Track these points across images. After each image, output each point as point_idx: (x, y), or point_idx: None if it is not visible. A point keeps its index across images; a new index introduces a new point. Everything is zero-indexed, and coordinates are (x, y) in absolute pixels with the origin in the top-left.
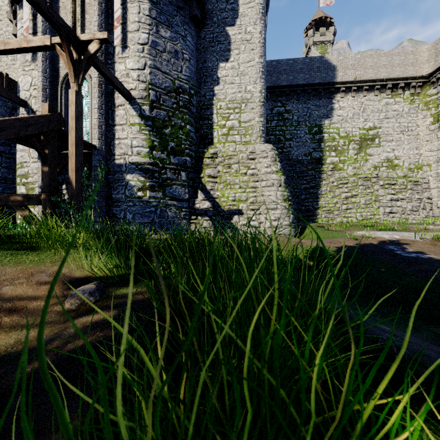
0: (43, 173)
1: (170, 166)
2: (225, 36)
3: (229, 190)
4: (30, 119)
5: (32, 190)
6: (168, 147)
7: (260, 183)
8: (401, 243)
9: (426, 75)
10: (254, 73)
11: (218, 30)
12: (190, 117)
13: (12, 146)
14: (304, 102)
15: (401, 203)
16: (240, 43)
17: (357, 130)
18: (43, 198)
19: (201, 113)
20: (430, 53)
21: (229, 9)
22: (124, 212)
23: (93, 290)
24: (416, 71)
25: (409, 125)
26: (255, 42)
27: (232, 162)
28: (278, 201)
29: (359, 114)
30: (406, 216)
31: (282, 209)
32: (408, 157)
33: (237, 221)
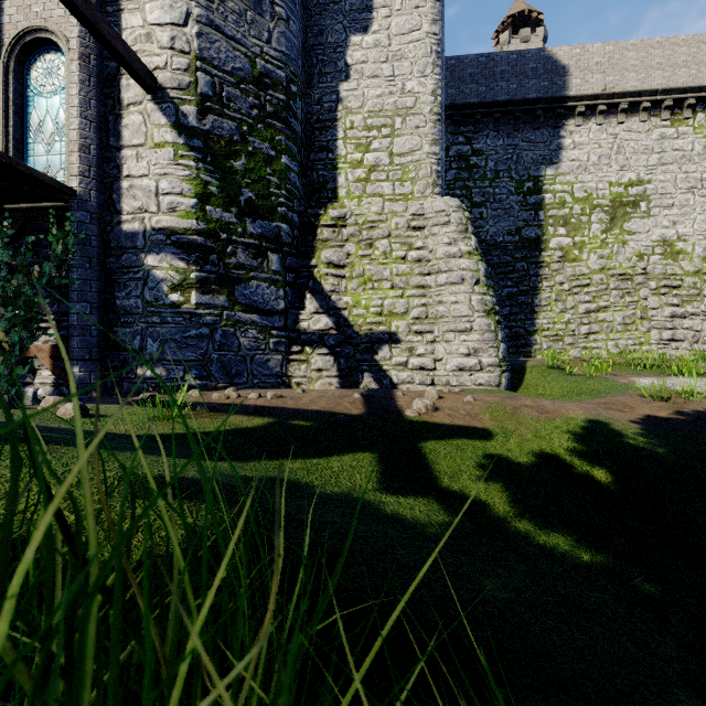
0: None
1: (245, 239)
2: None
3: (369, 292)
4: None
5: None
6: (239, 199)
7: (436, 278)
8: None
9: None
10: (420, 54)
11: None
12: (289, 141)
13: None
14: (507, 134)
15: (692, 321)
16: None
17: (606, 186)
18: None
19: (313, 138)
20: None
21: None
22: (142, 338)
23: None
24: None
25: (704, 177)
26: None
27: (376, 235)
28: (473, 314)
29: (610, 157)
30: (702, 347)
31: (482, 331)
32: (703, 237)
33: (387, 357)
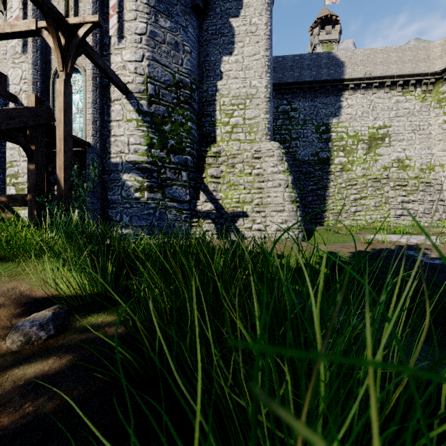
0: (29, 171)
1: (170, 165)
2: (229, 28)
3: (233, 191)
4: (13, 111)
5: (22, 191)
6: (167, 145)
7: (266, 184)
8: (421, 247)
9: (439, 72)
10: (259, 67)
11: (222, 22)
12: (192, 114)
13: (3, 145)
14: (310, 99)
15: (413, 205)
16: (245, 35)
17: (366, 129)
18: (29, 198)
19: (203, 110)
20: (442, 48)
21: None
22: (121, 215)
23: (46, 321)
24: (428, 67)
25: (421, 124)
26: (260, 34)
27: (236, 161)
28: (285, 202)
29: (368, 112)
30: (418, 219)
31: (289, 211)
32: (420, 157)
33: (241, 224)
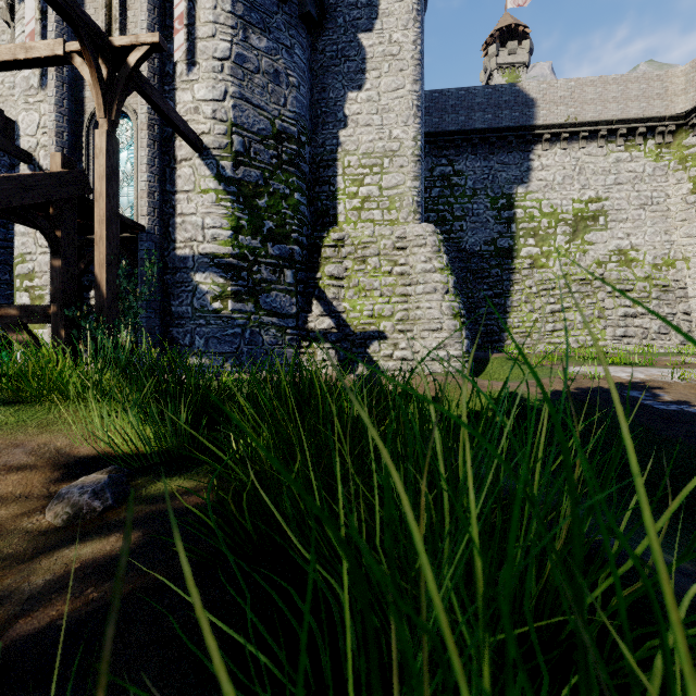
0: (53, 270)
1: (267, 259)
2: (357, 49)
3: (363, 299)
4: (30, 178)
5: (40, 300)
6: (263, 229)
7: (415, 288)
8: (650, 386)
9: (682, 115)
10: (403, 108)
11: (346, 39)
12: (300, 181)
13: (9, 228)
14: (484, 157)
15: (642, 320)
16: (382, 60)
17: (569, 203)
18: (53, 311)
19: (318, 174)
20: (687, 78)
21: (363, 4)
22: (191, 336)
23: (102, 486)
24: (665, 108)
25: (654, 195)
26: (406, 58)
27: (369, 254)
28: (443, 317)
29: (572, 177)
30: (650, 343)
31: (450, 330)
32: (653, 247)
33: (376, 350)
